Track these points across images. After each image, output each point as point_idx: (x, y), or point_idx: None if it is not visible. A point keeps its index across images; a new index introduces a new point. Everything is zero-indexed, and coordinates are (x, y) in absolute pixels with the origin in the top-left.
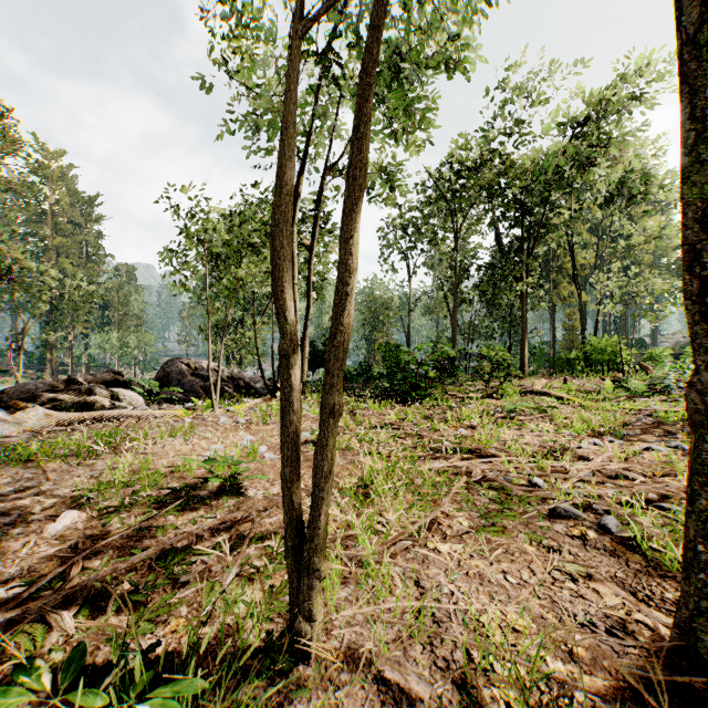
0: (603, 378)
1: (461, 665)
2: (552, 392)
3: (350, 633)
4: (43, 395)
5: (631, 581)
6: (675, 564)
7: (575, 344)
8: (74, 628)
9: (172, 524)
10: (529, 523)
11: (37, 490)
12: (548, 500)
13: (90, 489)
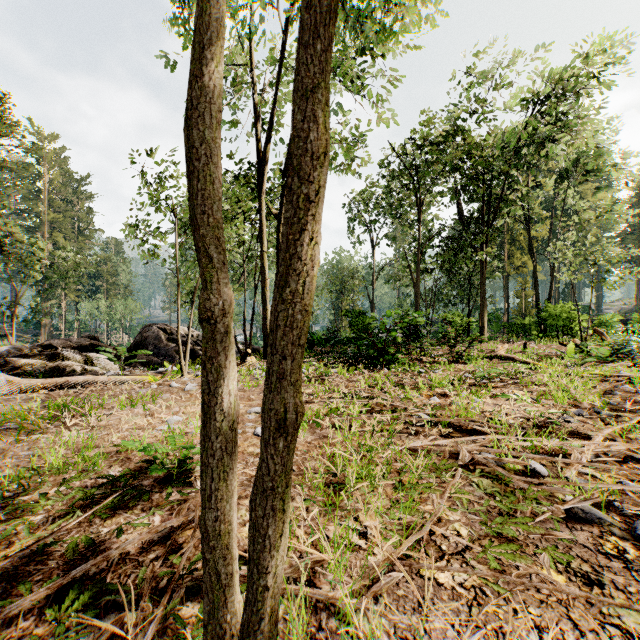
0: (562, 343)
1: None
2: (517, 357)
3: None
4: (15, 360)
5: None
6: None
7: (528, 311)
8: None
9: (89, 537)
10: (545, 533)
11: None
12: (555, 493)
13: (12, 478)
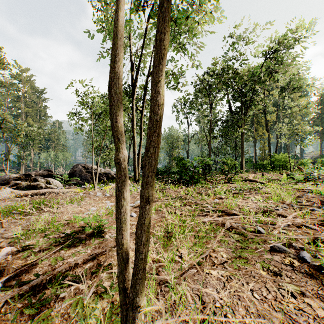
0: (281, 173)
1: None
2: (258, 180)
3: None
4: (12, 182)
5: None
6: None
7: (265, 157)
8: None
9: (61, 257)
10: (260, 256)
11: None
12: (267, 240)
13: (22, 234)
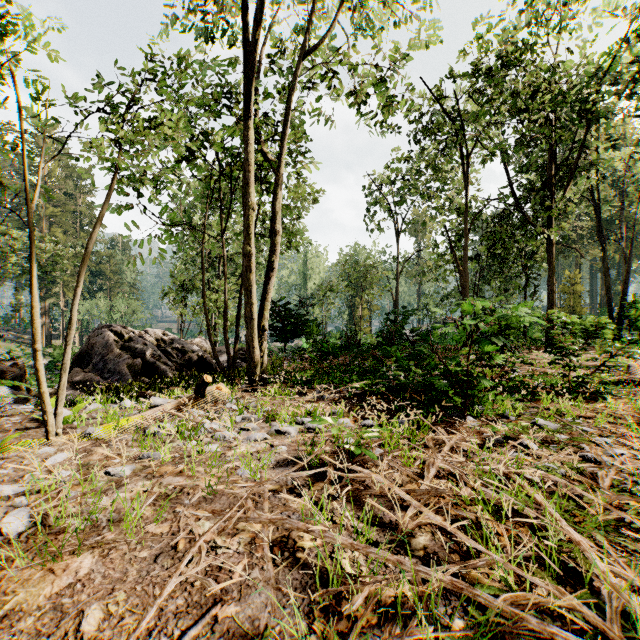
0: None
1: None
2: None
3: None
4: None
5: None
6: None
7: (577, 309)
8: None
9: None
10: None
11: None
12: None
13: None
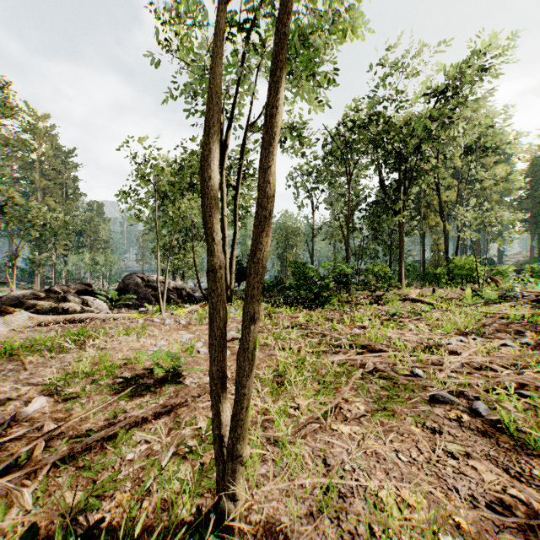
0: (463, 289)
1: (364, 538)
2: (424, 299)
3: (268, 507)
4: (29, 302)
5: (502, 459)
6: (538, 444)
7: (440, 262)
8: (32, 504)
9: (122, 409)
10: (414, 408)
11: (16, 379)
12: (427, 388)
13: (58, 378)
